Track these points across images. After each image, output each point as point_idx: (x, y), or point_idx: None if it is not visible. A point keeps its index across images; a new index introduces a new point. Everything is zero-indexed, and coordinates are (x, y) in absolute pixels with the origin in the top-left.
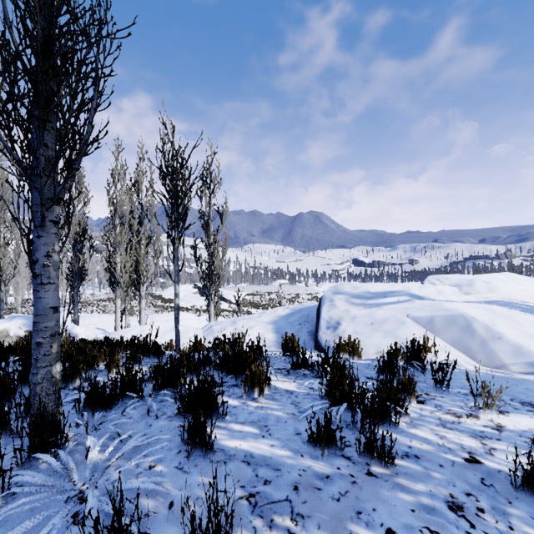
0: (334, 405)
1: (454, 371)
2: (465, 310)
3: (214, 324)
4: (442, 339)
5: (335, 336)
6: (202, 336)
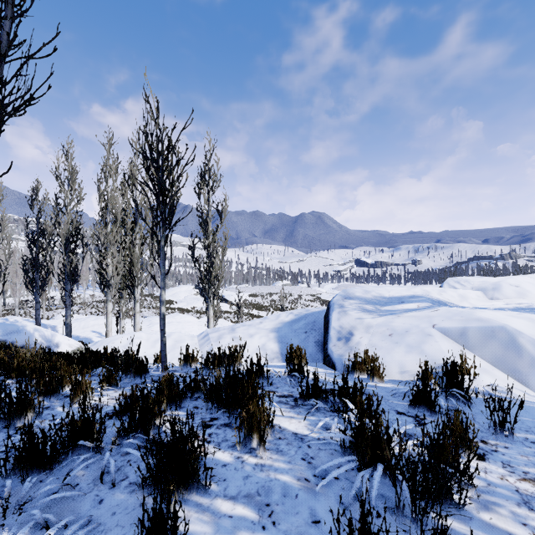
0: (364, 467)
1: (505, 402)
2: (506, 321)
3: (211, 332)
4: (480, 356)
5: (348, 350)
6: (197, 345)
